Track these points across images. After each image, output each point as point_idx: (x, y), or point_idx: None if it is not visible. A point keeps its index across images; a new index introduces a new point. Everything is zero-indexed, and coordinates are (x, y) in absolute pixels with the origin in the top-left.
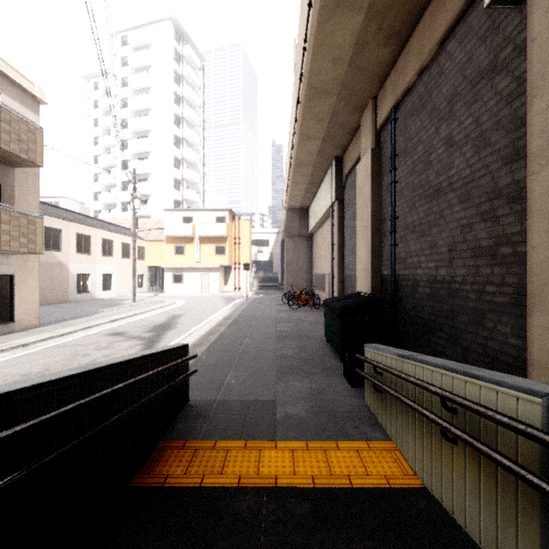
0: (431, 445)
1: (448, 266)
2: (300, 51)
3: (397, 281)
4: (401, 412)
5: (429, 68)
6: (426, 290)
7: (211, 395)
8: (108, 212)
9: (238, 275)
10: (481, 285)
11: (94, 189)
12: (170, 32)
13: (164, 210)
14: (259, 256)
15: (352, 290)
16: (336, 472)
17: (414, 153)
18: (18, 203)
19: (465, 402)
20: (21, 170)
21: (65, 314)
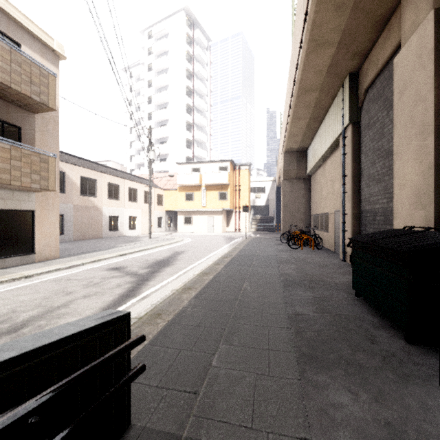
0: None
1: None
2: None
3: None
4: None
5: None
6: None
7: (175, 414)
8: (139, 170)
9: (238, 218)
10: None
11: (130, 153)
12: (183, 20)
13: (177, 164)
14: (256, 202)
15: (376, 227)
16: None
17: None
18: (39, 146)
19: None
20: (42, 116)
21: (90, 247)
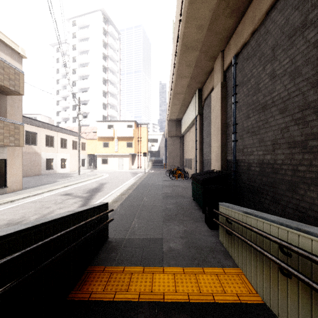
0: (270, 275)
1: (271, 153)
2: (177, 23)
3: (237, 163)
4: (246, 249)
5: (258, 29)
6: (257, 169)
7: (122, 235)
8: (65, 122)
9: (139, 159)
10: (295, 166)
11: (57, 109)
12: (100, 18)
13: (96, 121)
14: (152, 148)
15: (208, 168)
16: (204, 290)
17: (249, 83)
18: (9, 117)
19: (301, 252)
20: (11, 97)
21: (38, 182)
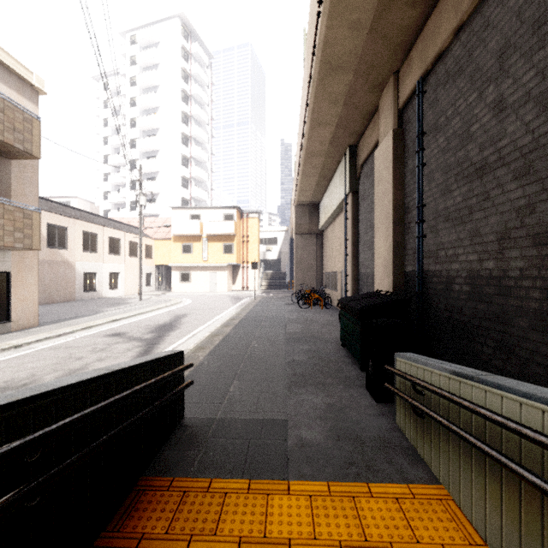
0: (520, 512)
1: (497, 258)
2: (313, 23)
3: (425, 278)
4: (458, 450)
5: (469, 23)
6: (465, 287)
7: (210, 412)
8: (117, 211)
9: (246, 274)
10: None
11: (104, 188)
12: (178, 29)
13: (171, 208)
14: (267, 255)
15: (368, 288)
16: (373, 535)
17: (448, 127)
18: (15, 197)
19: None
20: (19, 162)
21: (68, 313)
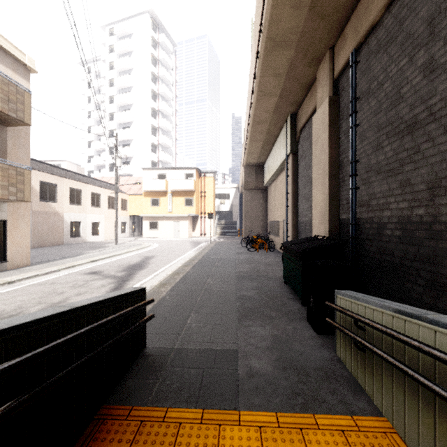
0: None
1: (428, 205)
2: (259, 6)
3: (358, 224)
4: (403, 386)
5: None
6: (396, 232)
7: (169, 342)
8: (99, 172)
9: (203, 223)
10: None
11: (88, 153)
12: (148, 23)
13: (142, 169)
14: (221, 207)
15: (306, 234)
16: None
17: (380, 91)
18: (10, 158)
19: None
20: (14, 129)
21: (56, 255)
